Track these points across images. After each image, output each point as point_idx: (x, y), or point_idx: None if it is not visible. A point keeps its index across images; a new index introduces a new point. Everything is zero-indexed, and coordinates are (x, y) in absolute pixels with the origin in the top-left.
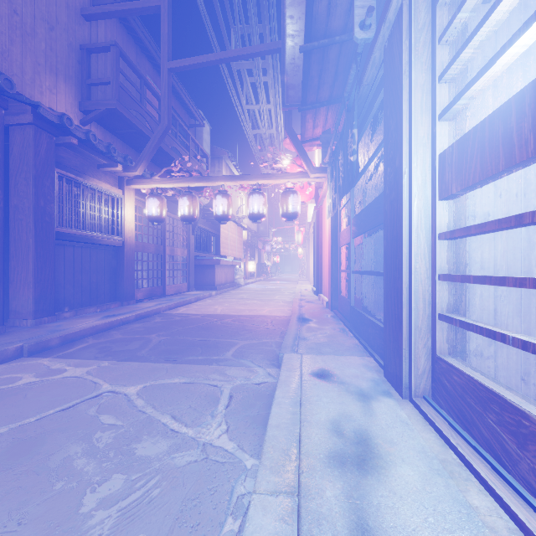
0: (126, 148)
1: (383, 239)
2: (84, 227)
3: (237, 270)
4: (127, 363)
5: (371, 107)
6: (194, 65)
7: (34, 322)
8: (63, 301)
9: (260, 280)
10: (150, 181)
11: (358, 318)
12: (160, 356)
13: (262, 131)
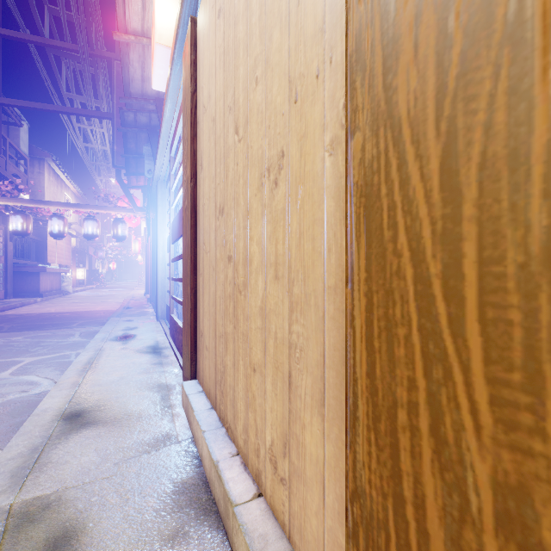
0: None
1: None
2: None
3: (64, 278)
4: None
5: None
6: (29, 108)
7: None
8: None
9: (92, 288)
10: None
11: None
12: (21, 330)
13: (95, 146)
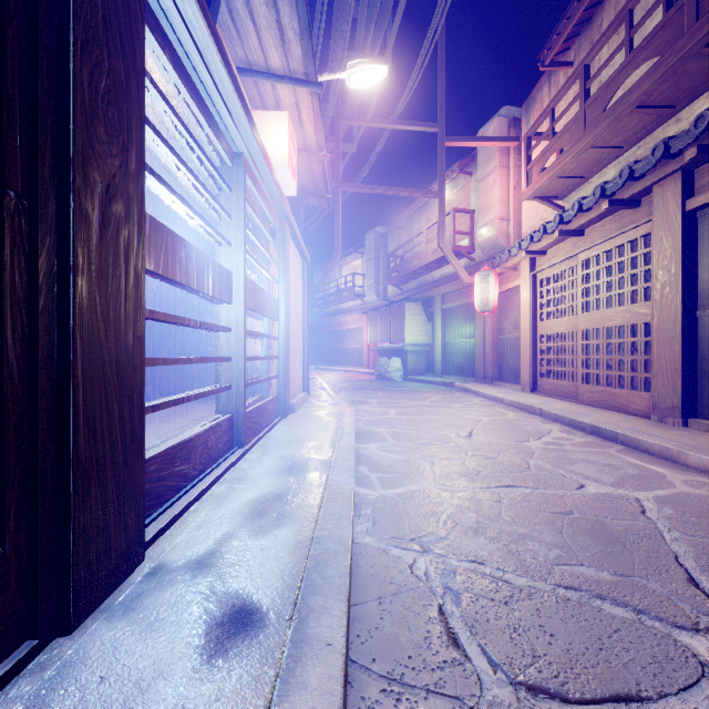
0: None
1: None
2: None
3: None
4: None
5: None
6: None
7: None
8: None
9: None
10: None
11: None
12: None
13: None
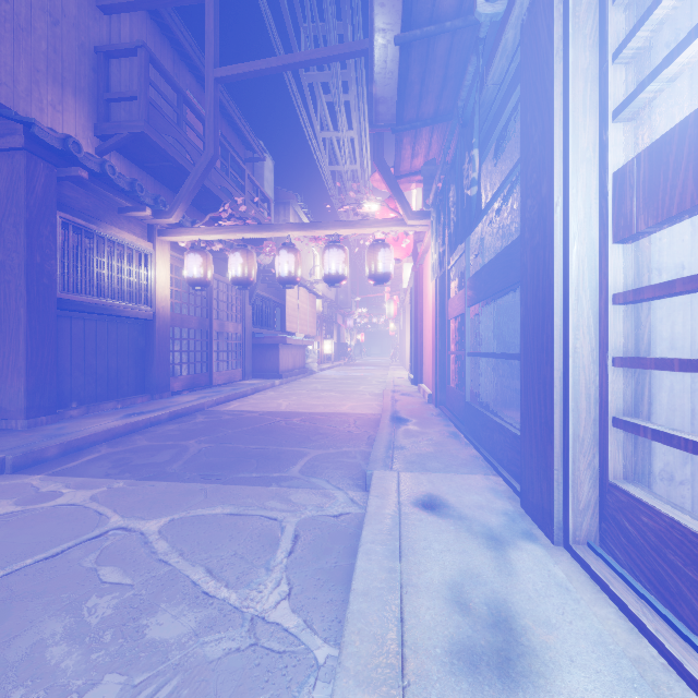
0: (159, 188)
1: (507, 310)
2: (98, 292)
3: (309, 352)
4: (151, 484)
5: (498, 118)
6: (250, 73)
7: (27, 423)
8: (69, 393)
9: (340, 364)
10: (190, 231)
11: (478, 419)
12: (198, 472)
13: (342, 166)
